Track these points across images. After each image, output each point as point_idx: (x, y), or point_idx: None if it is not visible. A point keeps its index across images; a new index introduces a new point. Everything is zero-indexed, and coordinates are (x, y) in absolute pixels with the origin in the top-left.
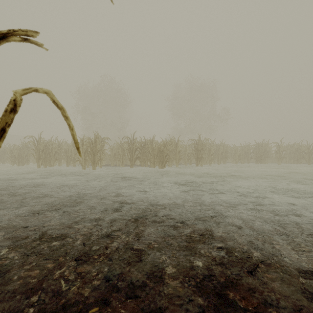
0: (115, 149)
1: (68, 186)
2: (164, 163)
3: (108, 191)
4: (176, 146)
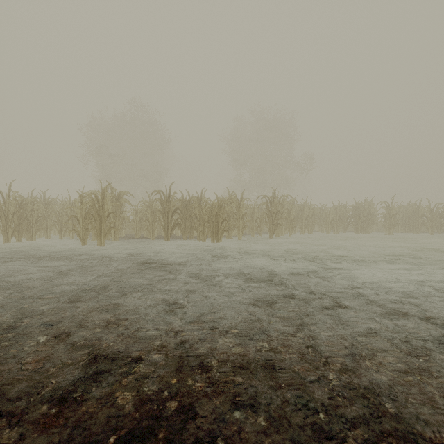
0: (142, 211)
1: (16, 286)
2: (219, 234)
3: (94, 305)
4: (238, 207)
